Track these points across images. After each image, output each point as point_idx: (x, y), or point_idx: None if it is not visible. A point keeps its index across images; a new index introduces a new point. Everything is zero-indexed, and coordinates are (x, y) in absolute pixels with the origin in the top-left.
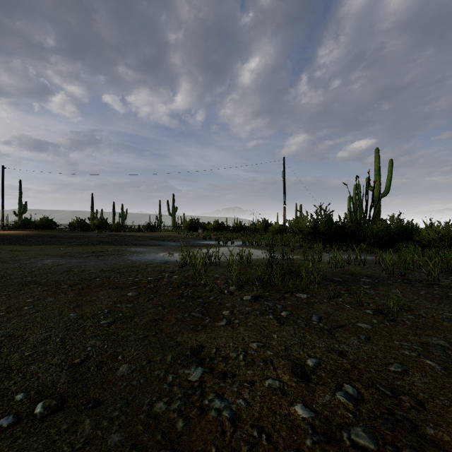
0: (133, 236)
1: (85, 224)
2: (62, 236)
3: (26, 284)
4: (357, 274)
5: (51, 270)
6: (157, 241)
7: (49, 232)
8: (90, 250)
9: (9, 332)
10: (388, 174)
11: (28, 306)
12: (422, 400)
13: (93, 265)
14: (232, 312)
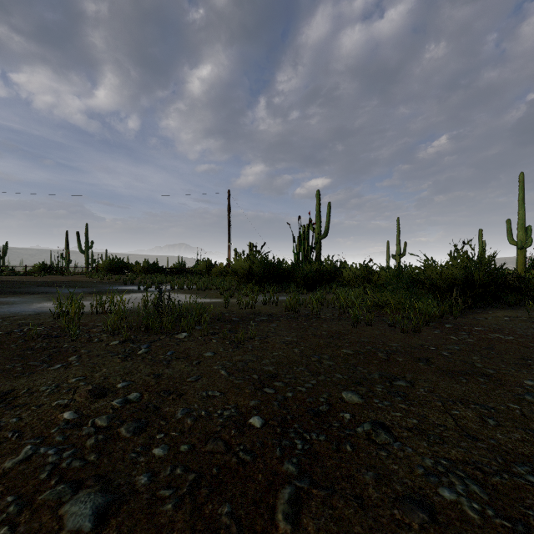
0: (9, 281)
1: None
2: None
3: None
4: (262, 313)
5: None
6: (47, 288)
7: None
8: None
9: None
10: (327, 216)
11: None
12: (186, 394)
13: None
14: (80, 357)
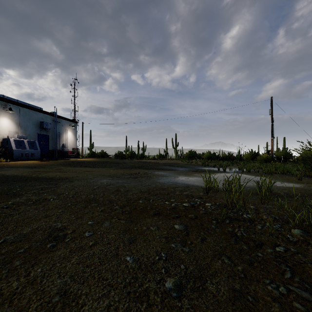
0: (152, 162)
1: (122, 154)
2: (111, 162)
3: (89, 202)
4: None
5: (106, 188)
6: (169, 167)
7: (104, 159)
8: (128, 172)
9: (66, 283)
10: None
11: (89, 232)
12: None
13: (133, 185)
14: None
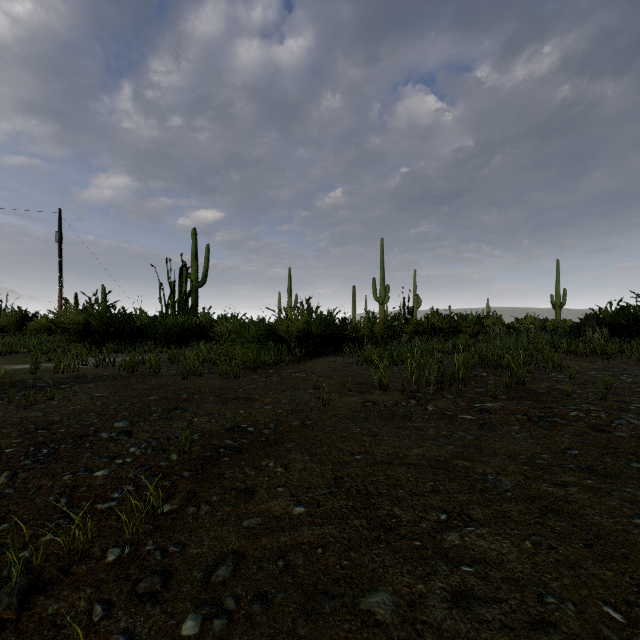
0: None
1: None
2: None
3: None
4: (88, 376)
5: None
6: None
7: None
8: None
9: None
10: (205, 261)
11: None
12: None
13: None
14: None
